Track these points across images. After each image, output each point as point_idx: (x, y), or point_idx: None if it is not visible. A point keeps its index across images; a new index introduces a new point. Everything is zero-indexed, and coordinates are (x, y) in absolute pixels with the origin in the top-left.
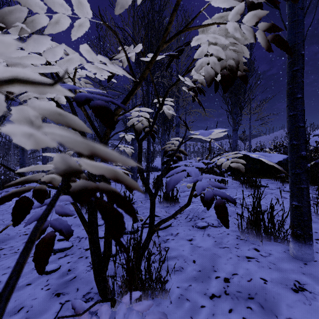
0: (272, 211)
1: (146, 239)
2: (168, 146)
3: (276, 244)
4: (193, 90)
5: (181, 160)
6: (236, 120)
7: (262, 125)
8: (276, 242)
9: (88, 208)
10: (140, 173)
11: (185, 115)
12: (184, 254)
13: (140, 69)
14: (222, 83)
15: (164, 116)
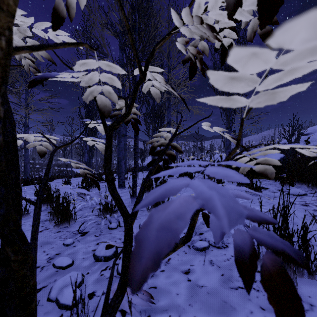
0: (305, 233)
1: (115, 296)
2: (156, 140)
3: (313, 284)
4: (191, 62)
5: (174, 159)
6: (230, 117)
7: (254, 124)
8: (312, 280)
9: (0, 252)
10: (107, 181)
11: (176, 113)
12: (179, 304)
13: (126, 54)
14: (258, 4)
15: (155, 113)
